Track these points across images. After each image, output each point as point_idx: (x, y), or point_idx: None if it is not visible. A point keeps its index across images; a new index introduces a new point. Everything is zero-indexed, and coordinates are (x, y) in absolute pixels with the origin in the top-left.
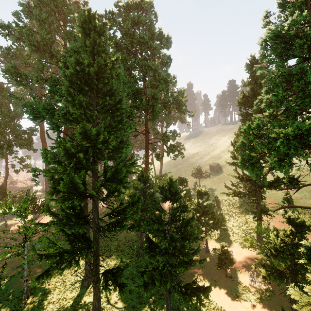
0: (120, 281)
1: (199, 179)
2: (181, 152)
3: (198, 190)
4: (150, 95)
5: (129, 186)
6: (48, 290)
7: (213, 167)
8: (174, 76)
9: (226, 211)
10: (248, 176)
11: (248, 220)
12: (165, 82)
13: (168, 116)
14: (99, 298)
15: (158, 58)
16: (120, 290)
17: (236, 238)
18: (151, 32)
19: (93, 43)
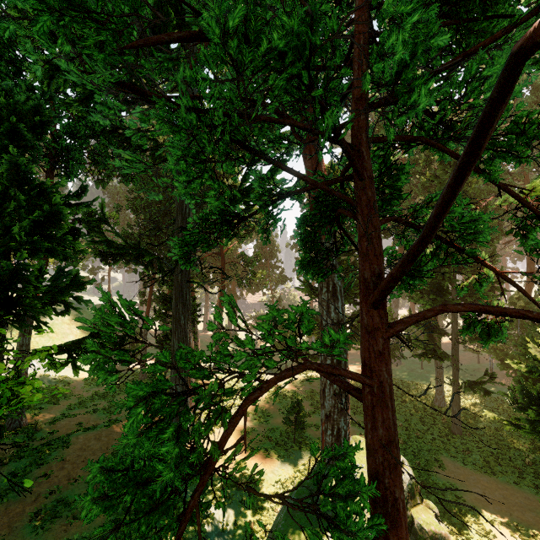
0: (485, 389)
1: None
2: None
3: None
4: None
5: None
6: (399, 395)
7: None
8: None
9: None
10: None
11: None
12: None
13: None
14: (459, 406)
15: None
16: (485, 394)
17: None
18: (536, 92)
19: (453, 167)
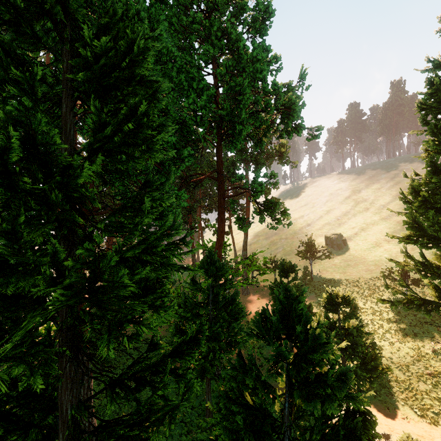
0: None
1: (310, 260)
2: (287, 215)
3: (329, 294)
4: (228, 92)
5: (170, 306)
6: None
7: (332, 241)
8: (277, 55)
9: (370, 326)
10: (435, 264)
11: (423, 350)
12: (261, 59)
13: (261, 146)
14: None
15: (243, 22)
16: None
17: (407, 395)
18: None
19: None
